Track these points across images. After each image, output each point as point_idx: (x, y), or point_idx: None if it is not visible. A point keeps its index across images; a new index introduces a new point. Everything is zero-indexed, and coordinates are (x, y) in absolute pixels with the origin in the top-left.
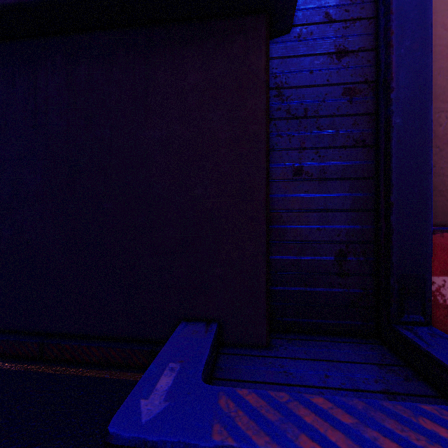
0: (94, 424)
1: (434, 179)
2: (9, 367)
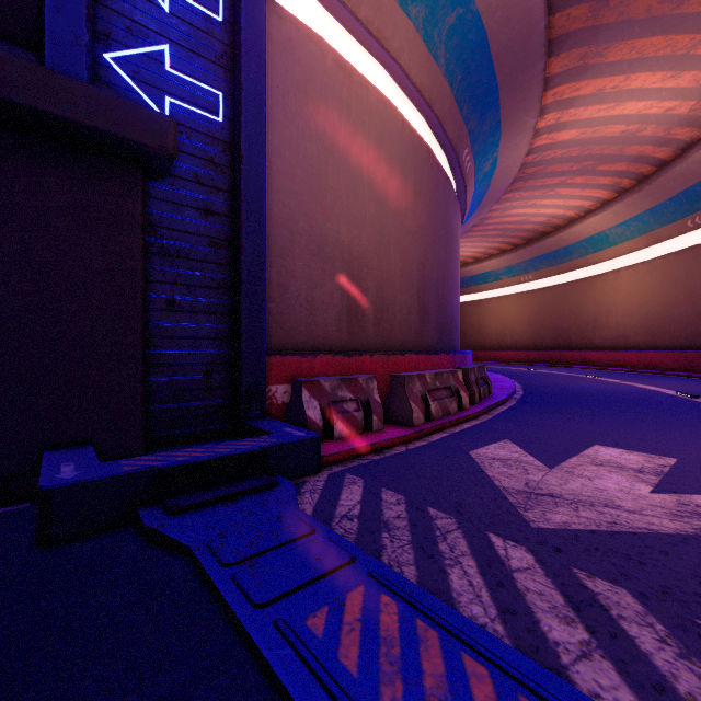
0: None
1: (278, 316)
2: None
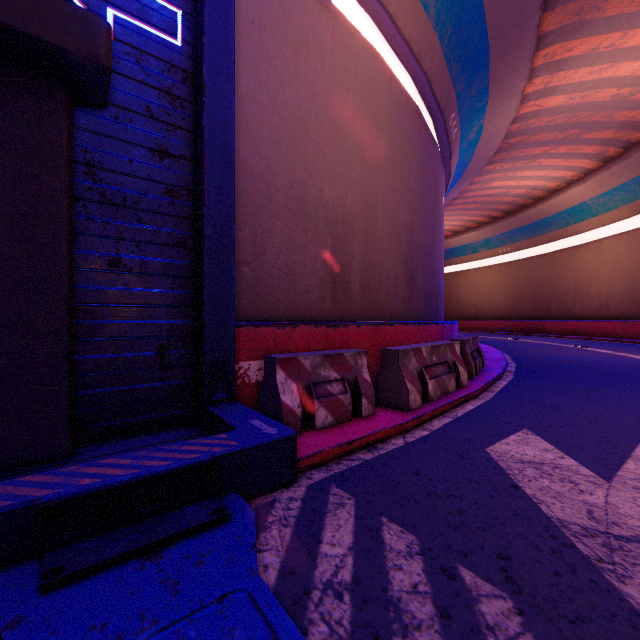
0: None
1: (253, 282)
2: None
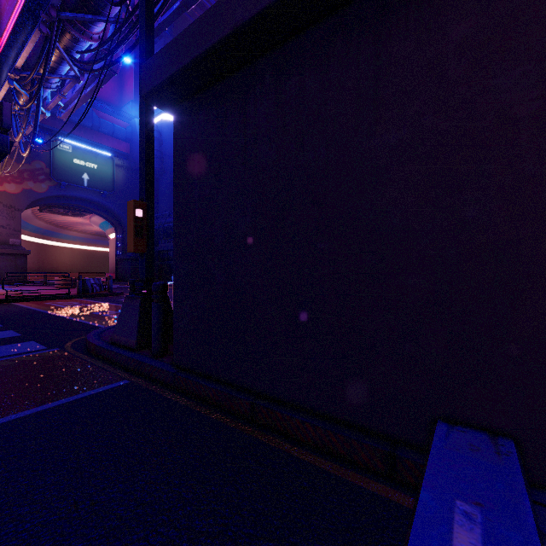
0: (332, 542)
1: None
2: (225, 421)
